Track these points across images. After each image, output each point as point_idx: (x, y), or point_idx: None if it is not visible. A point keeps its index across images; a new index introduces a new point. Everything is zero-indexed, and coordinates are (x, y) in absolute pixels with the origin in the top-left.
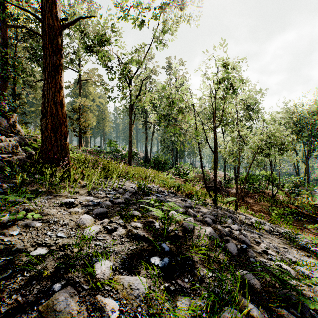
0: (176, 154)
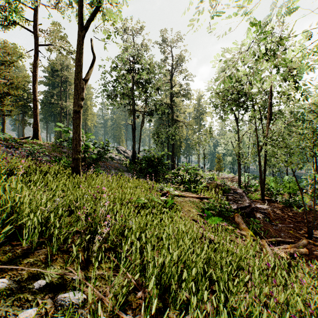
0: (172, 152)
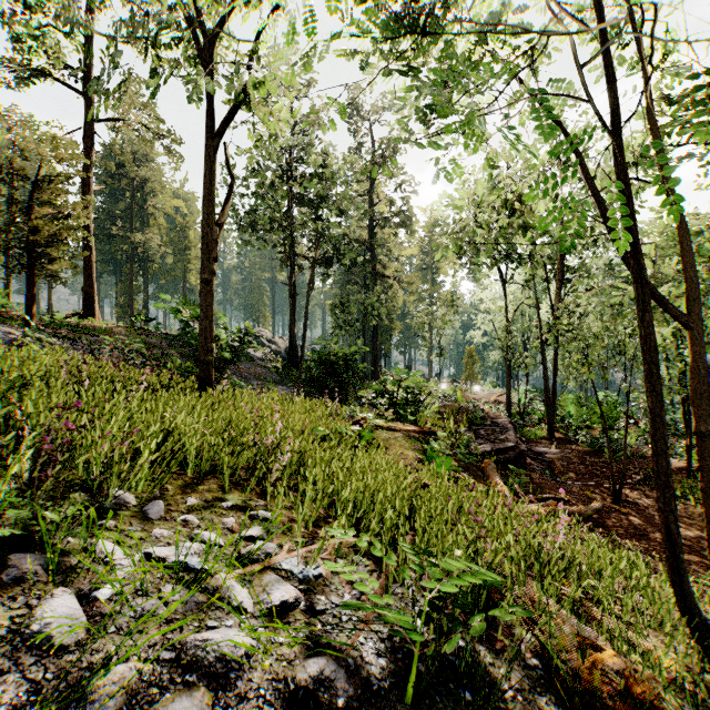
0: (374, 343)
